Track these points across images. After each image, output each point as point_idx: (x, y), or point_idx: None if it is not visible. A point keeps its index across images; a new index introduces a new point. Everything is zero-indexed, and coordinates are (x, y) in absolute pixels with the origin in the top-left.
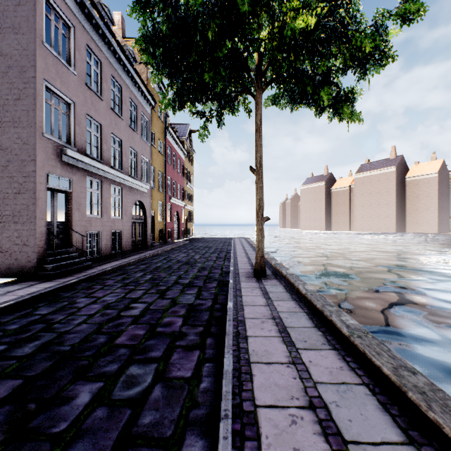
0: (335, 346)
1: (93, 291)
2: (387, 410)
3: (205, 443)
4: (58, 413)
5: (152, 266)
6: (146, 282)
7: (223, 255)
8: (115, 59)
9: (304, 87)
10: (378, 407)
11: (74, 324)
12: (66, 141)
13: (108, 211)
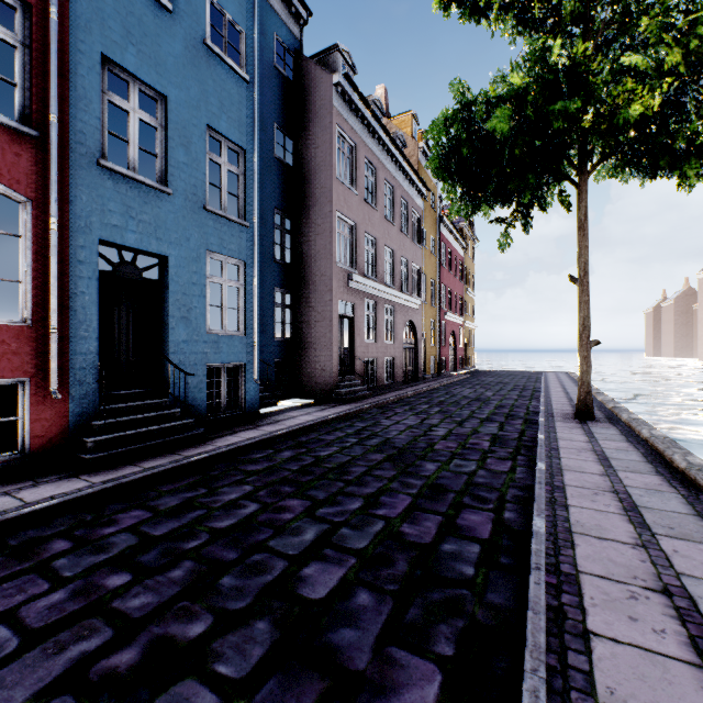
0: (664, 474)
1: (389, 416)
2: (691, 505)
3: (524, 493)
4: (420, 469)
5: (435, 400)
6: (437, 414)
7: (527, 394)
8: (387, 158)
9: (657, 159)
10: (682, 502)
11: (392, 434)
12: (349, 266)
13: (382, 335)
